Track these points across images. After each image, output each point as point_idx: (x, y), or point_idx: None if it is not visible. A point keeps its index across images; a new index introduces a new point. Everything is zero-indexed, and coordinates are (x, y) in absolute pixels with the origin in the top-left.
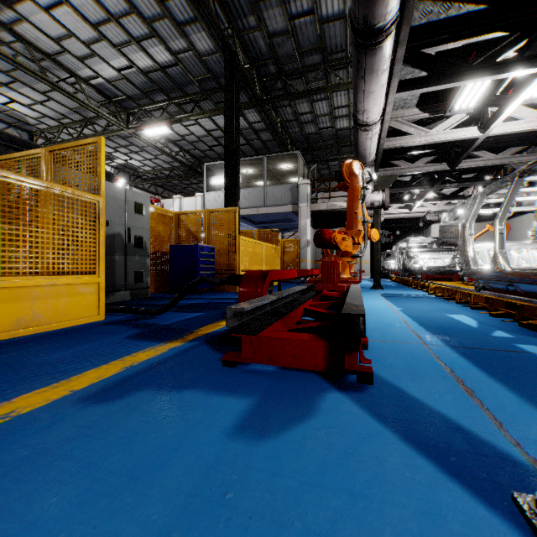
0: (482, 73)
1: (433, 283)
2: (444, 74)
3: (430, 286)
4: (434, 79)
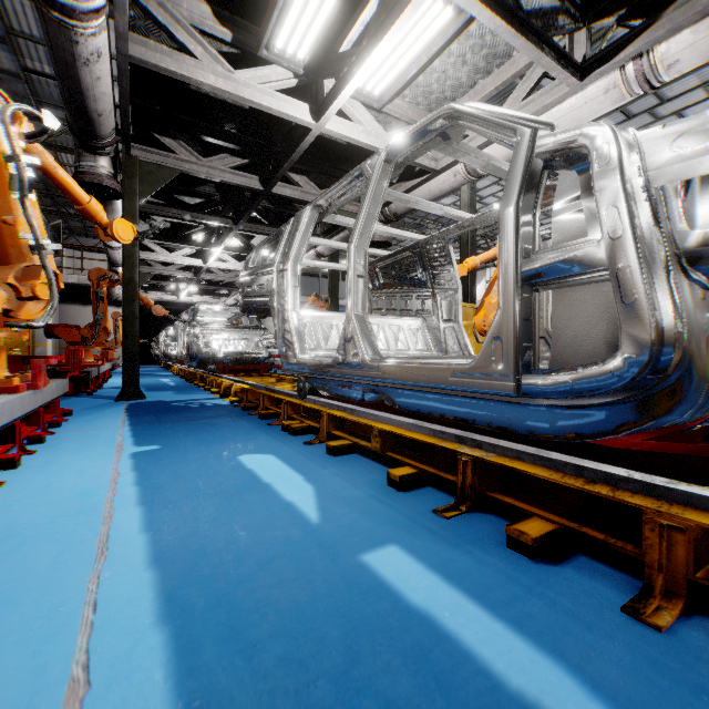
0: (187, 242)
1: (180, 366)
2: (165, 235)
3: (177, 368)
4: (159, 236)
